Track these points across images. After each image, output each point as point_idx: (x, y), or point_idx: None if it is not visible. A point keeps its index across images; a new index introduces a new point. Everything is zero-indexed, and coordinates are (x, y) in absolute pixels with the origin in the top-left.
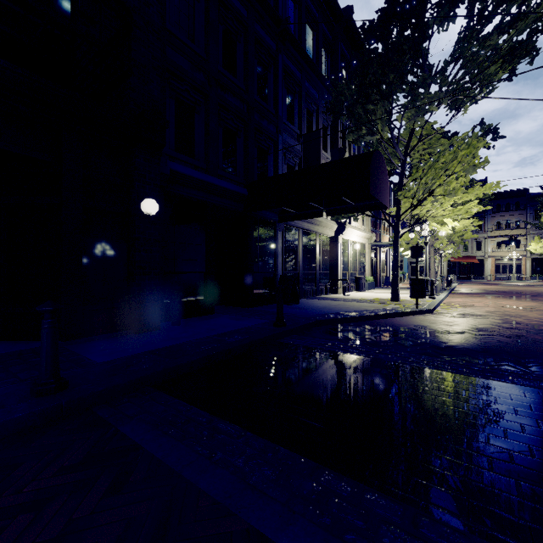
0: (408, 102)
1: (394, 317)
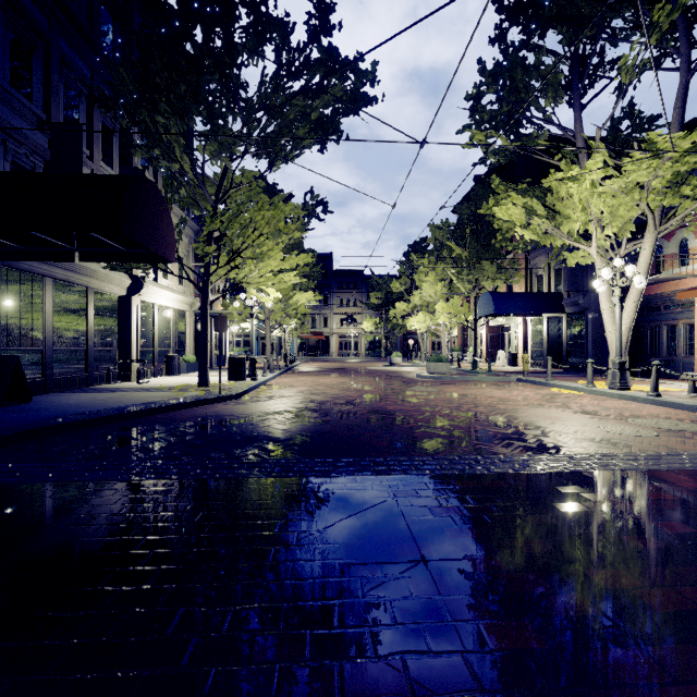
0: (209, 131)
1: (184, 409)
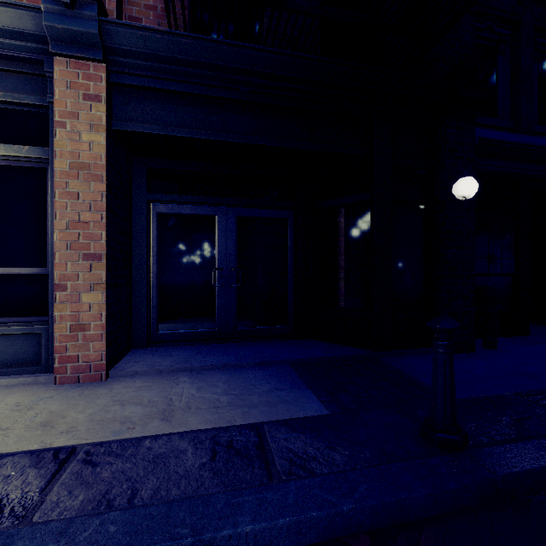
0: None
1: None
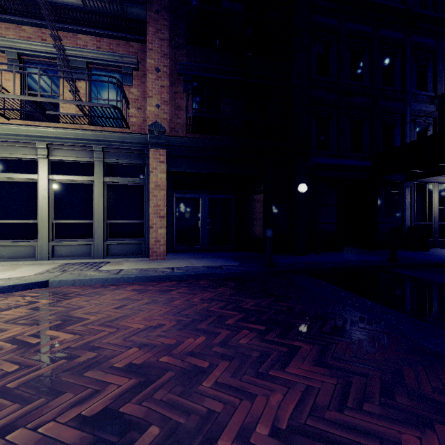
0: None
1: None
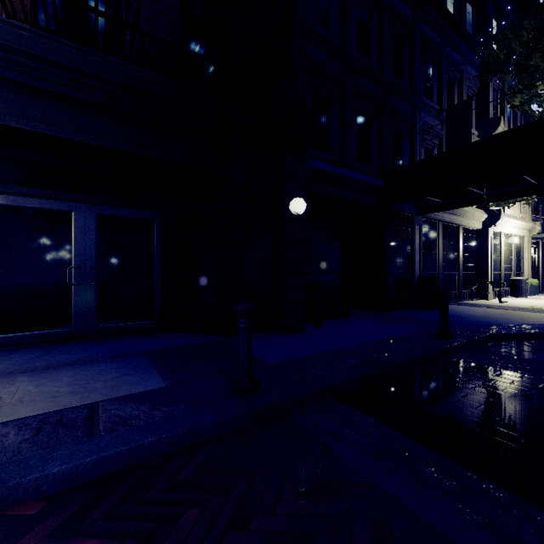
0: None
1: None
